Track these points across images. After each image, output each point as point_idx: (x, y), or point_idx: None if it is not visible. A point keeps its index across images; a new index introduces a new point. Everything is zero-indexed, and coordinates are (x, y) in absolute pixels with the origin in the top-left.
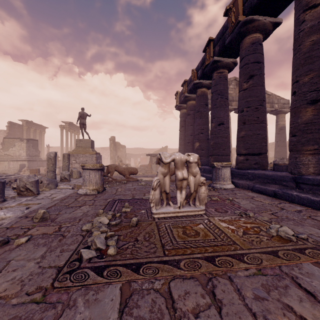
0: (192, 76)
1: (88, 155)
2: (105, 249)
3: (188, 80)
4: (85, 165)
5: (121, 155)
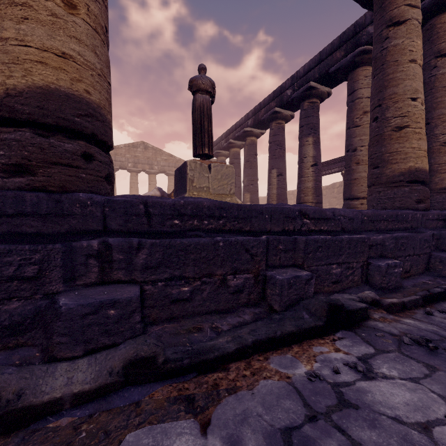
0: None
1: None
2: None
3: None
4: None
5: None
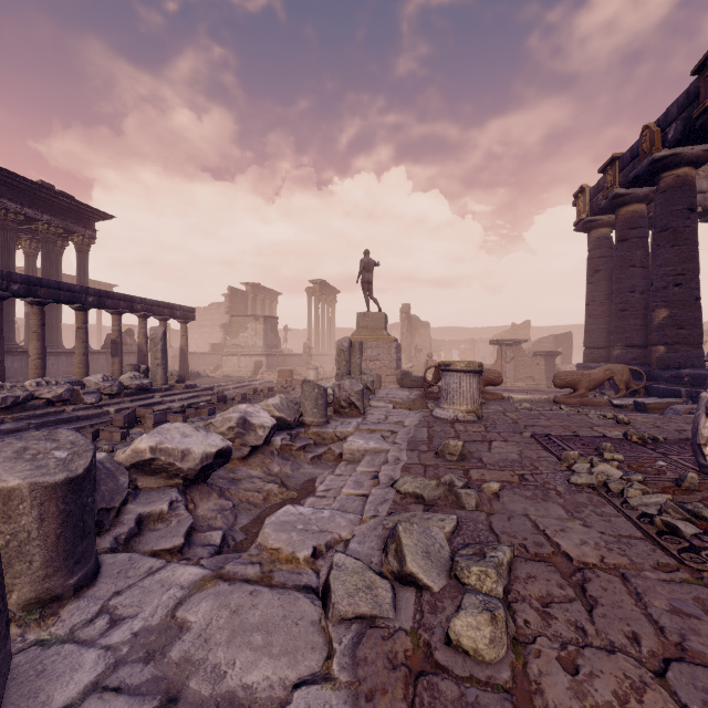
0: (645, 143)
1: (381, 344)
2: (701, 524)
3: (626, 153)
4: (452, 363)
5: (422, 344)
